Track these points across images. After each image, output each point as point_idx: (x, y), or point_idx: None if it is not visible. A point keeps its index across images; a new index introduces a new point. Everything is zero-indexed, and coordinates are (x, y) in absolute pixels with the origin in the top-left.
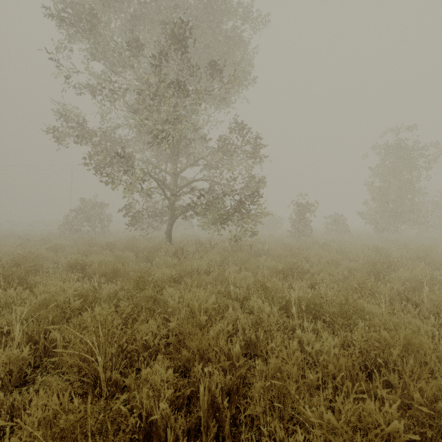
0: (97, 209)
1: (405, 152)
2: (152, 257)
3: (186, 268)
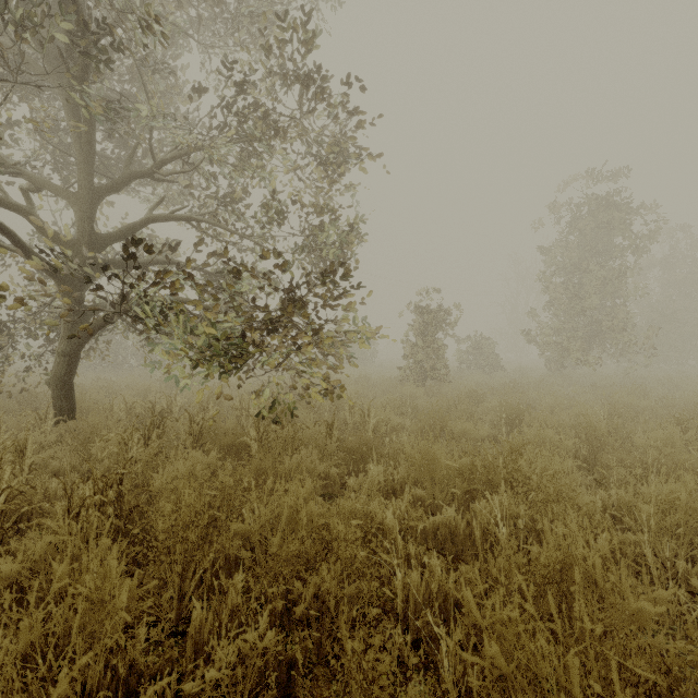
0: None
1: (616, 213)
2: None
3: None
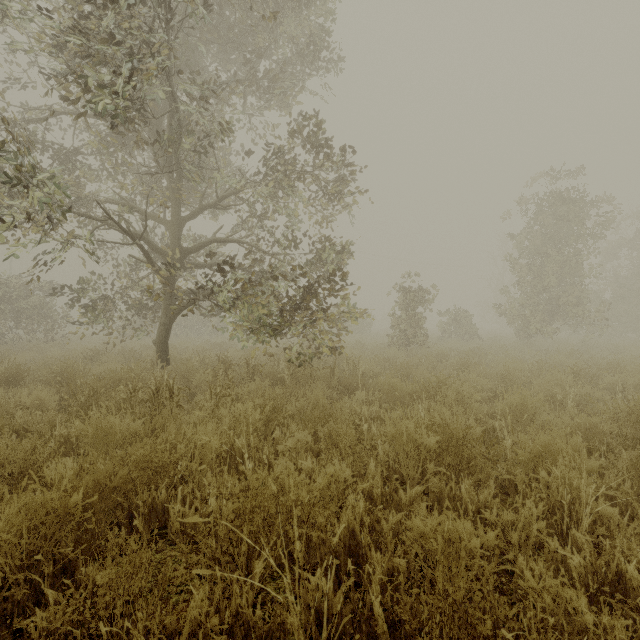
0: (36, 297)
1: (570, 208)
2: (97, 404)
3: (151, 461)
